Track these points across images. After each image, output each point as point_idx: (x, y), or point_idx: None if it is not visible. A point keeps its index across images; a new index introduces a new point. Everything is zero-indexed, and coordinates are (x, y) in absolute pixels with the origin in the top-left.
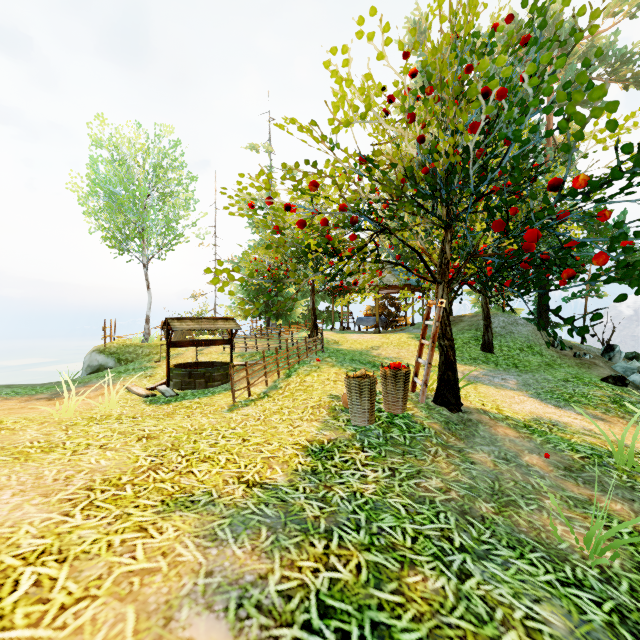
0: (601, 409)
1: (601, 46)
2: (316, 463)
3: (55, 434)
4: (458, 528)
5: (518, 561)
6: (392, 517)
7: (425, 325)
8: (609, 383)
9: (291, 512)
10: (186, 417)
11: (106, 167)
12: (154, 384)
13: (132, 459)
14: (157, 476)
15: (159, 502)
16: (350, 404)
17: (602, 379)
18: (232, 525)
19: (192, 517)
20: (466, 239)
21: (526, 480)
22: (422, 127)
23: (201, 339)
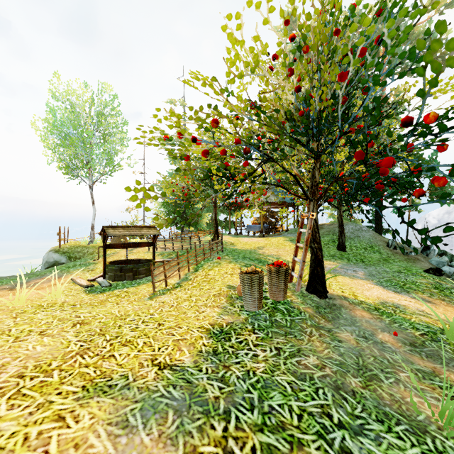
0: (427, 293)
1: (419, 33)
2: (217, 344)
3: (5, 321)
4: (335, 404)
5: (387, 435)
6: (280, 395)
7: (300, 232)
8: (430, 273)
9: (195, 393)
10: (115, 304)
11: (60, 113)
12: (94, 277)
13: (64, 344)
14: (83, 361)
15: (80, 388)
16: (243, 294)
17: (425, 270)
18: (143, 410)
19: (108, 403)
20: (330, 167)
21: (382, 355)
22: (299, 80)
23: (130, 242)
